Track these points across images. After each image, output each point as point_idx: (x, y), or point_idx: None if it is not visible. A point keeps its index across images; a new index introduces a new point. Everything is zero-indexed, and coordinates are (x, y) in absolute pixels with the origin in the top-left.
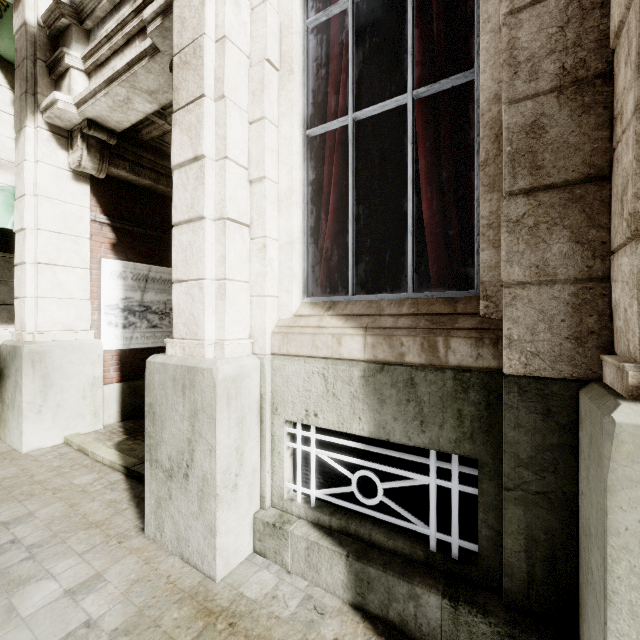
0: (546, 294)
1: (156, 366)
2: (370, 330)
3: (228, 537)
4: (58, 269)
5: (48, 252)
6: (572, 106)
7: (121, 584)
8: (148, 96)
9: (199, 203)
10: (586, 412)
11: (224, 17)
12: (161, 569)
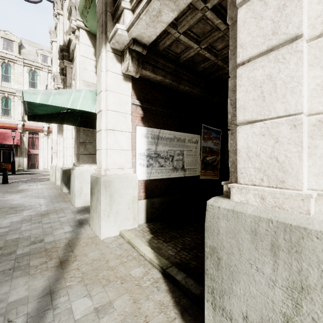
0: None
1: (222, 211)
2: None
3: None
4: (116, 132)
5: (112, 123)
6: None
7: None
8: (173, 4)
9: (290, 21)
10: None
11: None
12: None
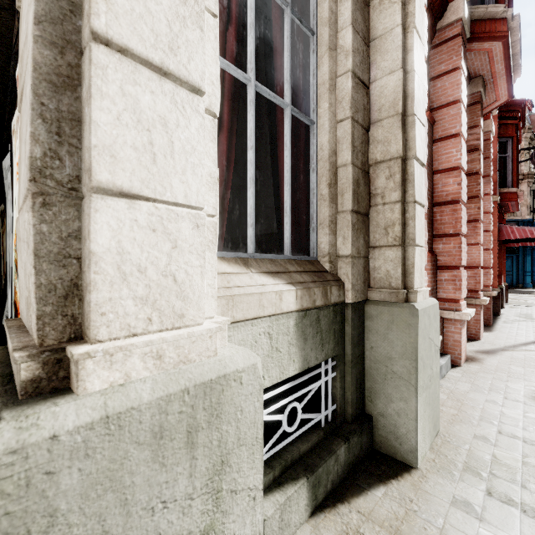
0: (359, 262)
1: (67, 443)
2: (296, 285)
3: None
4: None
5: None
6: (364, 180)
7: None
8: None
9: (193, 57)
10: (382, 312)
11: None
12: None
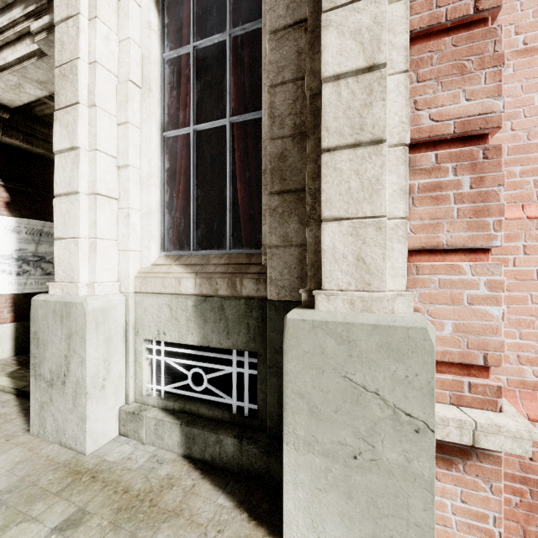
0: (288, 253)
1: (40, 303)
2: (199, 274)
3: (97, 423)
4: None
5: None
6: (299, 147)
7: (7, 465)
8: (38, 84)
9: (75, 181)
10: None
11: (95, 47)
12: (42, 453)
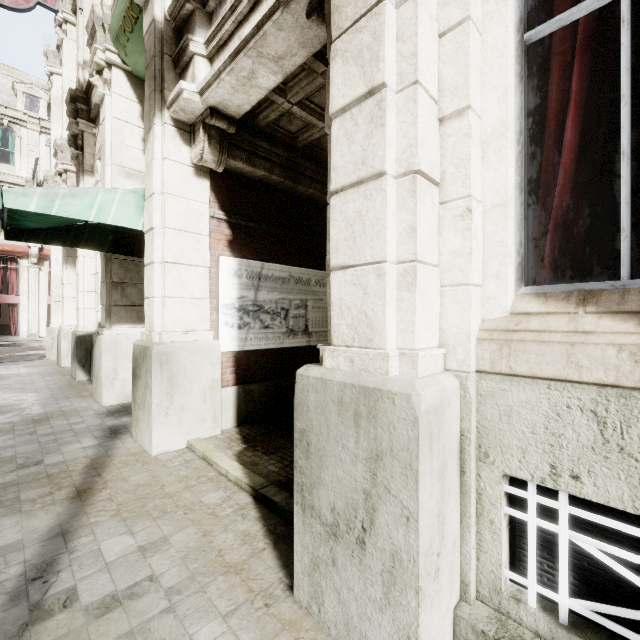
0: None
1: (311, 381)
2: None
3: None
4: (182, 268)
5: (173, 251)
6: None
7: None
8: (274, 65)
9: (376, 154)
10: None
11: None
12: None
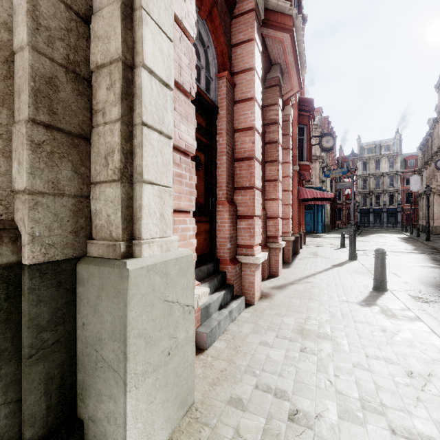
0: (59, 203)
1: None
2: None
3: None
4: None
5: None
6: (74, 86)
7: None
8: None
9: None
10: (93, 274)
11: None
12: None
